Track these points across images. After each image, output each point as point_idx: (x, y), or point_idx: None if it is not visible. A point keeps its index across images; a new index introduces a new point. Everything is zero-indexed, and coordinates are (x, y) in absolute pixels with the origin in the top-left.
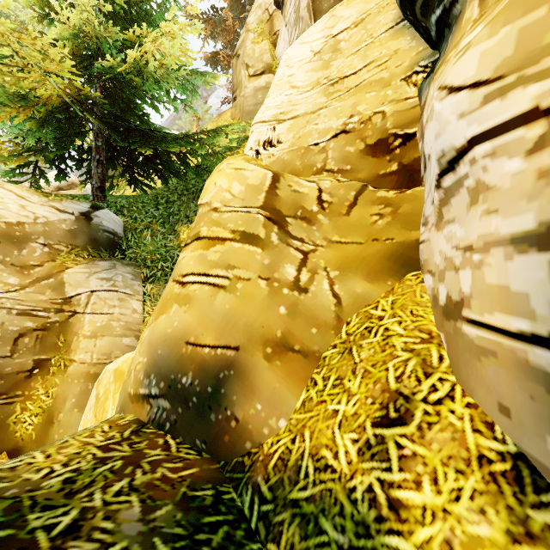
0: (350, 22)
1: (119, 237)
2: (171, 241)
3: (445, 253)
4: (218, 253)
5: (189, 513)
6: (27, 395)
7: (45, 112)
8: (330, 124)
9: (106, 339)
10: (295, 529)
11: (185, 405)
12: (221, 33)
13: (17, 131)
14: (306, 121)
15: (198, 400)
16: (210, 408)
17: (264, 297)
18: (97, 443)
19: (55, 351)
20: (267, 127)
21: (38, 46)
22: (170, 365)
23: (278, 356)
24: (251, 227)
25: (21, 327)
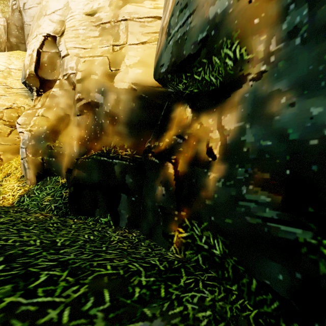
0: (16, 67)
1: None
2: None
3: None
4: None
5: None
6: None
7: None
8: (5, 103)
9: None
10: None
11: None
12: None
13: None
14: None
15: None
16: None
17: None
18: None
19: None
20: None
21: None
22: None
23: None
24: None
25: None
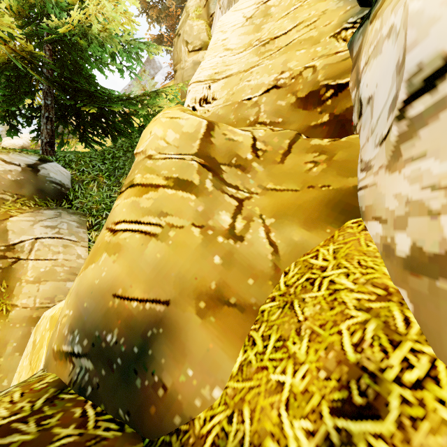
0: None
1: (66, 188)
2: (116, 193)
3: (407, 196)
4: (151, 199)
5: None
6: None
7: None
8: (262, 80)
9: (49, 284)
10: None
11: (108, 366)
12: (165, 19)
13: None
14: (239, 79)
15: (123, 361)
16: (135, 372)
17: (197, 246)
18: None
19: None
20: (203, 86)
21: None
22: (95, 320)
23: (213, 311)
24: (185, 173)
25: None
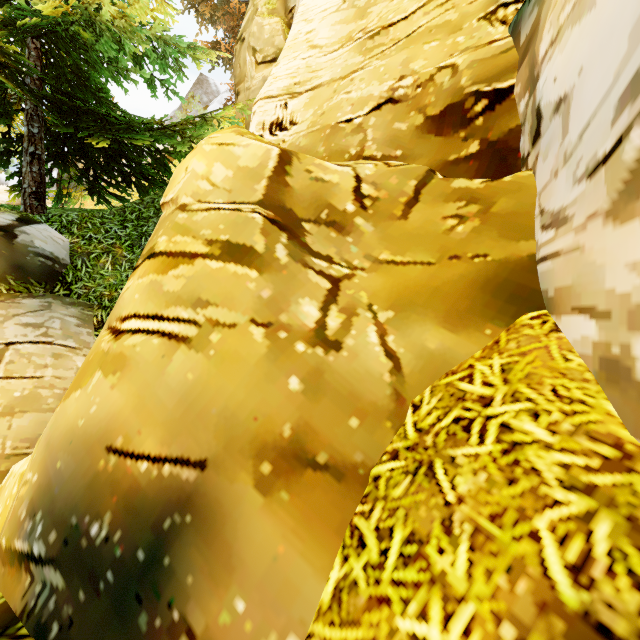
0: None
1: (61, 264)
2: None
3: None
4: (182, 278)
5: None
6: None
7: None
8: (369, 90)
9: (29, 417)
10: None
11: (91, 585)
12: (223, 19)
13: None
14: (332, 91)
15: (117, 578)
16: (138, 600)
17: (259, 360)
18: None
19: None
20: (276, 104)
21: None
22: (72, 495)
23: (285, 479)
24: (240, 233)
25: None
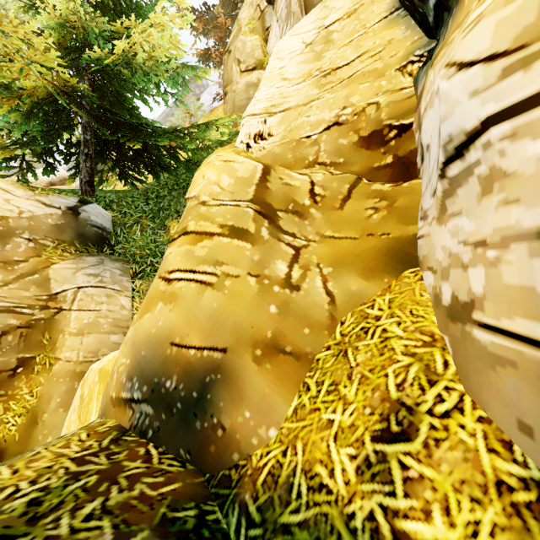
0: (342, 13)
1: (107, 232)
2: (161, 237)
3: (450, 249)
4: (206, 248)
5: None
6: (10, 395)
7: (31, 104)
8: (322, 116)
9: (93, 337)
10: None
11: (168, 411)
12: (213, 30)
13: (2, 124)
14: (297, 113)
15: (183, 405)
16: (195, 415)
17: (253, 295)
18: (72, 454)
19: (40, 349)
20: (258, 120)
21: (20, 34)
22: (154, 368)
23: (269, 358)
24: (240, 221)
25: (4, 325)
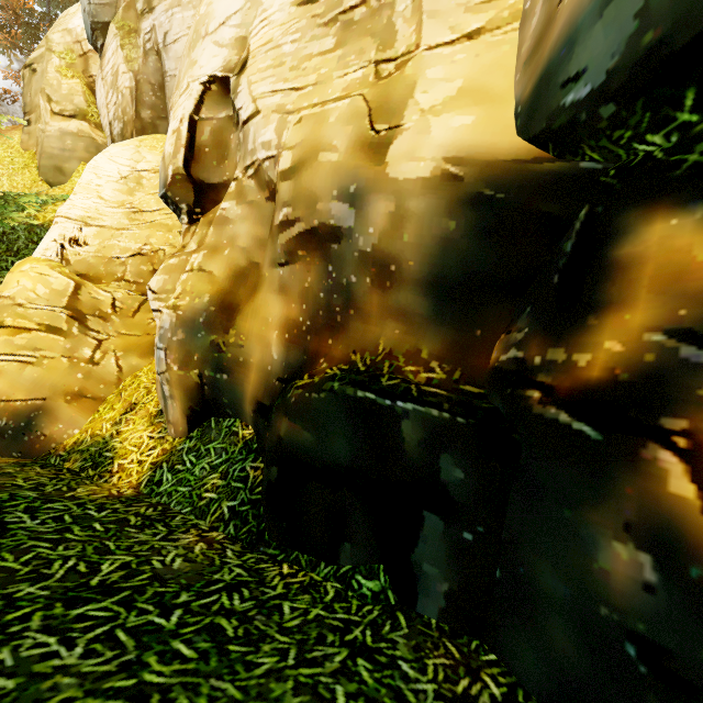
0: (151, 167)
1: None
2: None
3: None
4: (26, 339)
5: (19, 464)
6: None
7: None
8: (130, 245)
9: None
10: (78, 455)
11: (1, 437)
12: None
13: None
14: (111, 235)
15: (14, 431)
16: (24, 434)
17: (66, 368)
18: None
19: None
20: (74, 225)
21: None
22: None
23: (76, 400)
24: (56, 322)
25: None
